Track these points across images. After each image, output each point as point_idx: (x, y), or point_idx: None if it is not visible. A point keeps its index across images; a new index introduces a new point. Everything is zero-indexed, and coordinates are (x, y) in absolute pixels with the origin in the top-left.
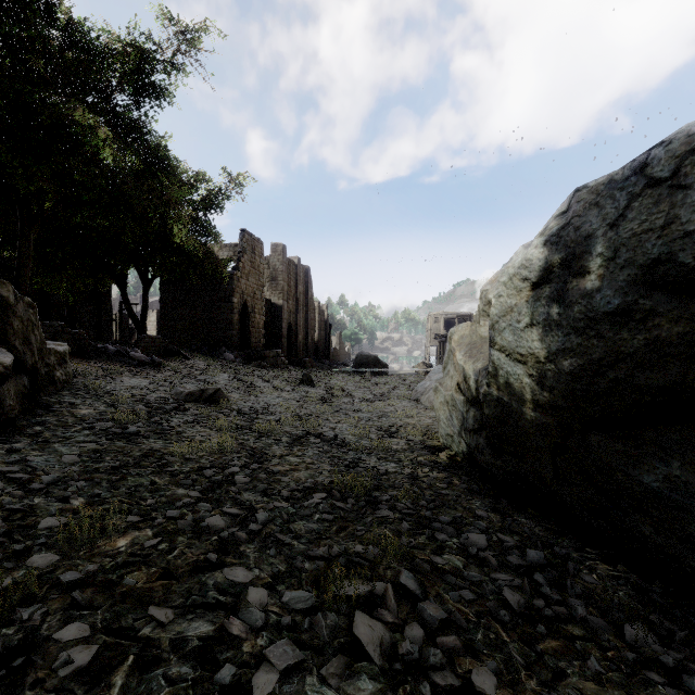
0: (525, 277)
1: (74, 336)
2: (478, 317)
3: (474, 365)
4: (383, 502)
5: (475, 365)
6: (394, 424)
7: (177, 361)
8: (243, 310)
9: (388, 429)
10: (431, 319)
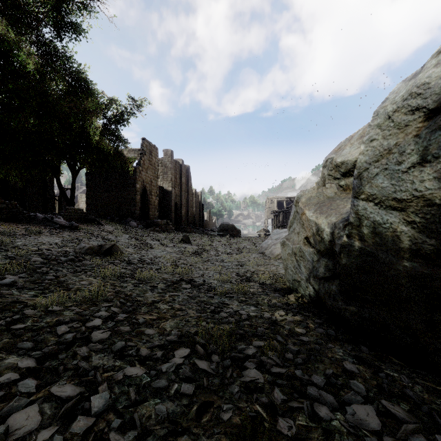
0: (415, 107)
1: (8, 205)
2: (321, 183)
3: (327, 219)
4: (250, 359)
5: (328, 219)
6: (248, 270)
7: (93, 226)
8: (144, 193)
9: (244, 274)
10: (268, 201)
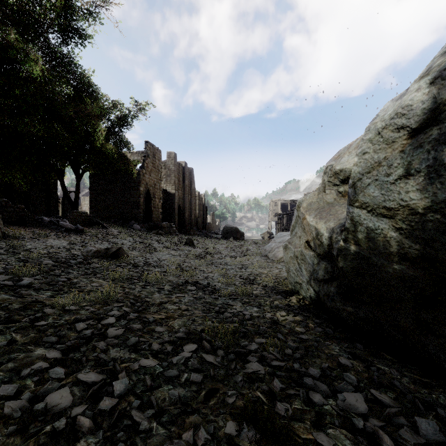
0: (400, 126)
1: (15, 209)
2: (322, 188)
3: (326, 224)
4: (252, 353)
5: (327, 224)
6: (252, 273)
7: (97, 229)
8: (147, 195)
9: (247, 277)
10: (272, 204)
